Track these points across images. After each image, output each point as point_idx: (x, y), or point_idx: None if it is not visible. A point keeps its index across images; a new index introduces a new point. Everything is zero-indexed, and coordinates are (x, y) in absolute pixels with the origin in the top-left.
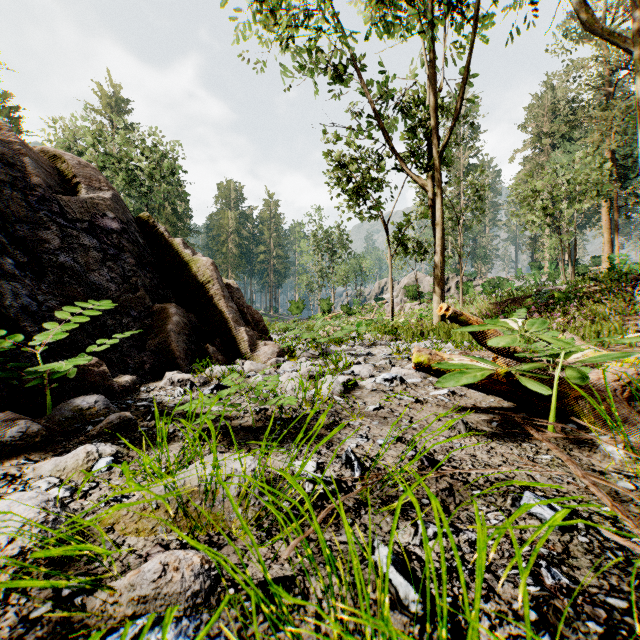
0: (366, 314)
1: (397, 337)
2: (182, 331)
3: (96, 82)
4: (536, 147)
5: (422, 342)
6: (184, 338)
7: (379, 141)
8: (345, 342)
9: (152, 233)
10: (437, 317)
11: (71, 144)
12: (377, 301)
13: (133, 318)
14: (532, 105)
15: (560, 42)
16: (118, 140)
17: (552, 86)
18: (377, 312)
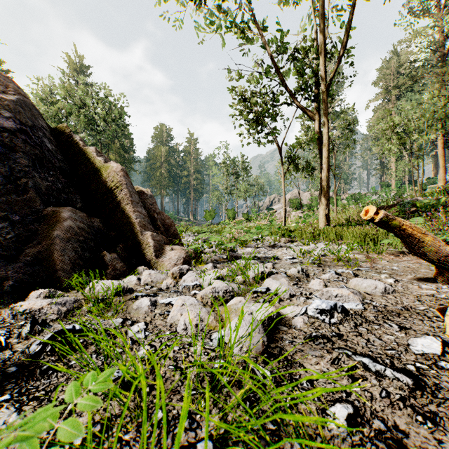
0: (261, 220)
1: (292, 239)
2: (76, 237)
3: (66, 53)
4: (385, 98)
5: (317, 244)
6: (75, 245)
7: (275, 80)
8: (248, 243)
9: (68, 142)
10: (323, 222)
11: (45, 96)
12: (268, 211)
13: (15, 223)
14: (382, 67)
15: (406, 17)
16: (78, 92)
17: (397, 53)
18: (269, 218)
